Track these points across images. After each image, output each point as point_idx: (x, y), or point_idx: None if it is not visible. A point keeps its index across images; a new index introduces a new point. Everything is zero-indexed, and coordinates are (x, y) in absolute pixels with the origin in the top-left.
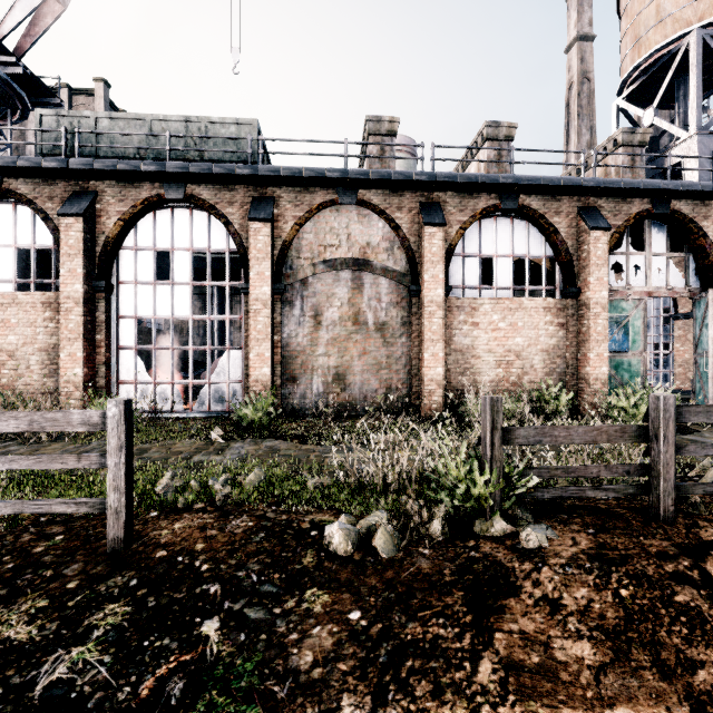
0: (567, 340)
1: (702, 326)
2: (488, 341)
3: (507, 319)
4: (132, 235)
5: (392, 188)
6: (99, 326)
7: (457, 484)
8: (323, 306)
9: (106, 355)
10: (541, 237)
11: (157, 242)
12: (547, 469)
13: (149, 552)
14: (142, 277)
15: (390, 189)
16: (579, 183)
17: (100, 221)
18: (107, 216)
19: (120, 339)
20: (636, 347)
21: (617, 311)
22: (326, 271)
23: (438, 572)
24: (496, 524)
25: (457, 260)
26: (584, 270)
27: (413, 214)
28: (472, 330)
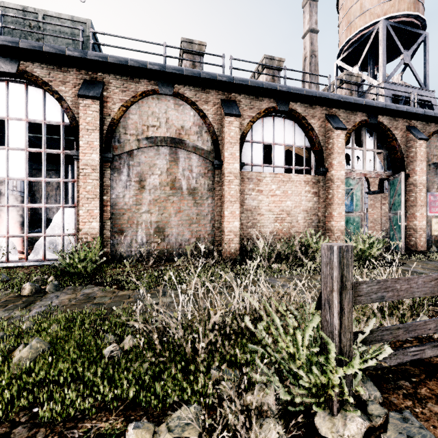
0: (319, 203)
1: (395, 196)
2: (269, 203)
3: (281, 188)
4: None
5: (201, 86)
6: None
7: (298, 372)
8: (146, 174)
9: None
10: (303, 133)
11: None
12: (389, 330)
13: None
14: None
15: (199, 87)
16: (328, 96)
17: None
18: None
19: None
20: (358, 209)
21: (347, 185)
22: (149, 146)
23: None
24: (350, 423)
25: (247, 144)
26: (330, 156)
27: (217, 107)
28: (258, 195)
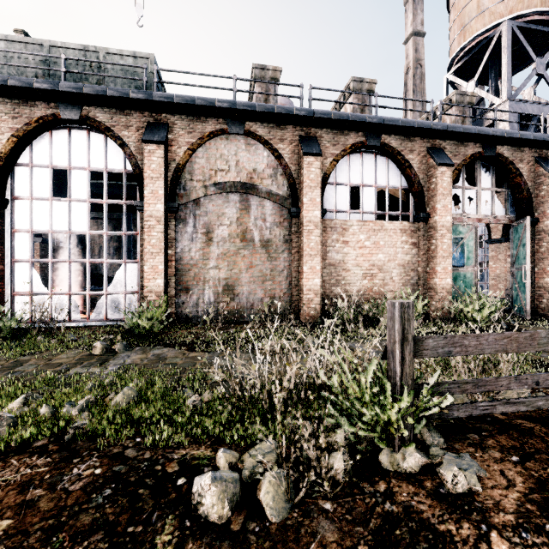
0: (419, 256)
1: (519, 246)
2: (356, 257)
3: (371, 238)
4: (27, 152)
5: (276, 122)
6: None
7: (362, 409)
8: (214, 225)
9: None
10: (398, 171)
11: (54, 160)
12: (457, 384)
13: None
14: (37, 193)
15: (274, 123)
16: (430, 126)
17: None
18: None
19: (15, 252)
20: (470, 262)
21: (456, 233)
22: (217, 192)
23: None
24: (409, 457)
25: (330, 187)
26: (432, 198)
27: (294, 146)
28: (343, 247)
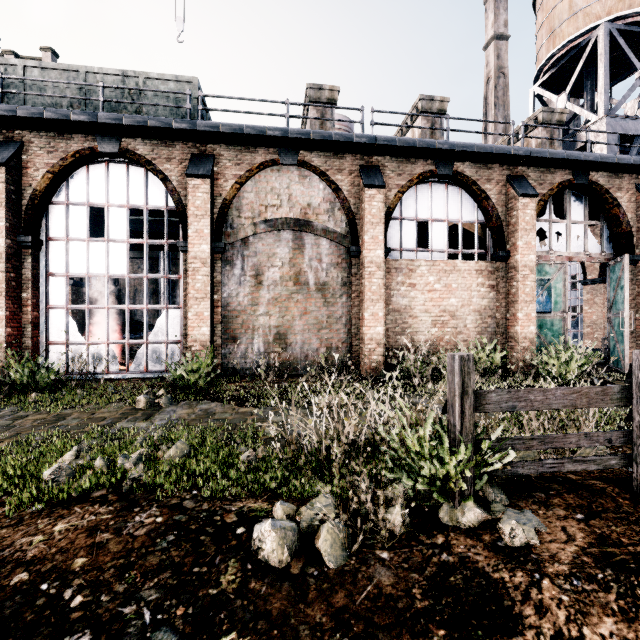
0: (497, 301)
1: (617, 289)
2: (424, 301)
3: (442, 280)
4: (62, 189)
5: (333, 150)
6: (25, 284)
7: (420, 463)
8: (264, 266)
9: (33, 315)
10: (474, 203)
11: (90, 197)
12: (522, 440)
13: (4, 575)
14: (73, 234)
15: (331, 152)
16: (510, 151)
17: (27, 172)
18: (34, 168)
19: (50, 297)
20: (558, 307)
21: (541, 274)
22: (267, 230)
23: (405, 591)
24: (468, 512)
25: (395, 223)
26: (513, 234)
27: (353, 177)
28: (410, 291)
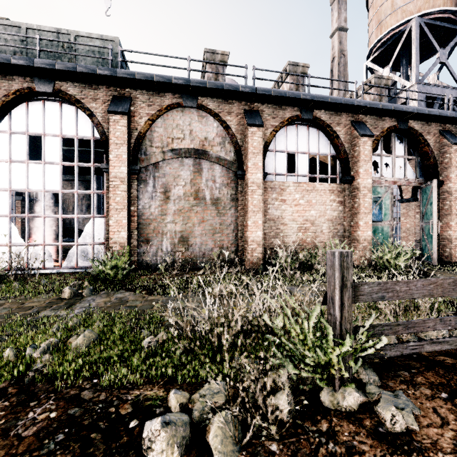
0: (344, 213)
1: (427, 205)
2: (292, 213)
3: (305, 197)
4: (6, 121)
5: (224, 97)
6: None
7: (305, 352)
8: (171, 185)
9: None
10: (327, 141)
11: (30, 128)
12: (389, 326)
13: None
14: (15, 157)
15: (222, 98)
16: (354, 102)
17: None
18: None
19: None
20: (386, 218)
21: (375, 194)
22: (173, 157)
23: None
24: (348, 396)
25: (270, 154)
26: (356, 164)
27: (239, 118)
28: (281, 205)
